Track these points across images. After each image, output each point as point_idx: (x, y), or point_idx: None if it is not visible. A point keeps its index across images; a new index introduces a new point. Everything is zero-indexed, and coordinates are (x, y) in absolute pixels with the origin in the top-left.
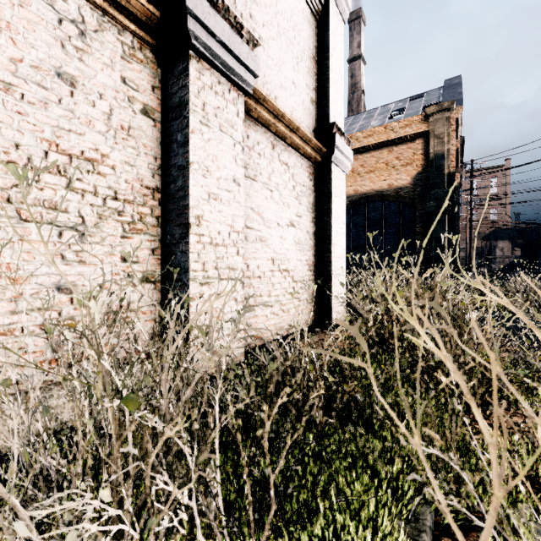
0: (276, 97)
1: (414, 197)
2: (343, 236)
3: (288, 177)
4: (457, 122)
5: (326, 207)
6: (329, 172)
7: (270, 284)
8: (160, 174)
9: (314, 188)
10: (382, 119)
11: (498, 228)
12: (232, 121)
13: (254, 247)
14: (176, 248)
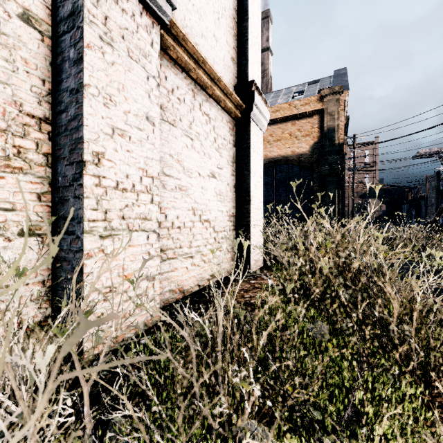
0: (197, 45)
1: (312, 162)
2: (260, 189)
3: (209, 129)
4: (344, 104)
5: (245, 161)
6: (248, 128)
7: (190, 235)
8: (50, 102)
9: (234, 143)
10: (286, 98)
11: (371, 189)
12: (144, 50)
13: (173, 196)
14: (68, 192)
